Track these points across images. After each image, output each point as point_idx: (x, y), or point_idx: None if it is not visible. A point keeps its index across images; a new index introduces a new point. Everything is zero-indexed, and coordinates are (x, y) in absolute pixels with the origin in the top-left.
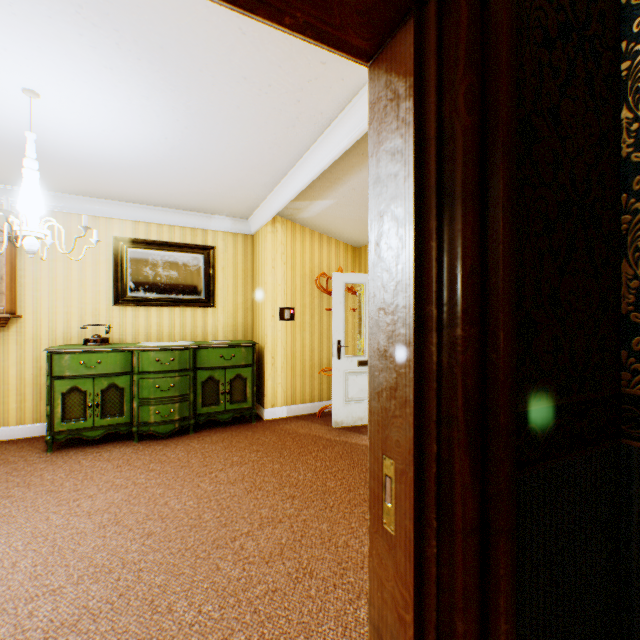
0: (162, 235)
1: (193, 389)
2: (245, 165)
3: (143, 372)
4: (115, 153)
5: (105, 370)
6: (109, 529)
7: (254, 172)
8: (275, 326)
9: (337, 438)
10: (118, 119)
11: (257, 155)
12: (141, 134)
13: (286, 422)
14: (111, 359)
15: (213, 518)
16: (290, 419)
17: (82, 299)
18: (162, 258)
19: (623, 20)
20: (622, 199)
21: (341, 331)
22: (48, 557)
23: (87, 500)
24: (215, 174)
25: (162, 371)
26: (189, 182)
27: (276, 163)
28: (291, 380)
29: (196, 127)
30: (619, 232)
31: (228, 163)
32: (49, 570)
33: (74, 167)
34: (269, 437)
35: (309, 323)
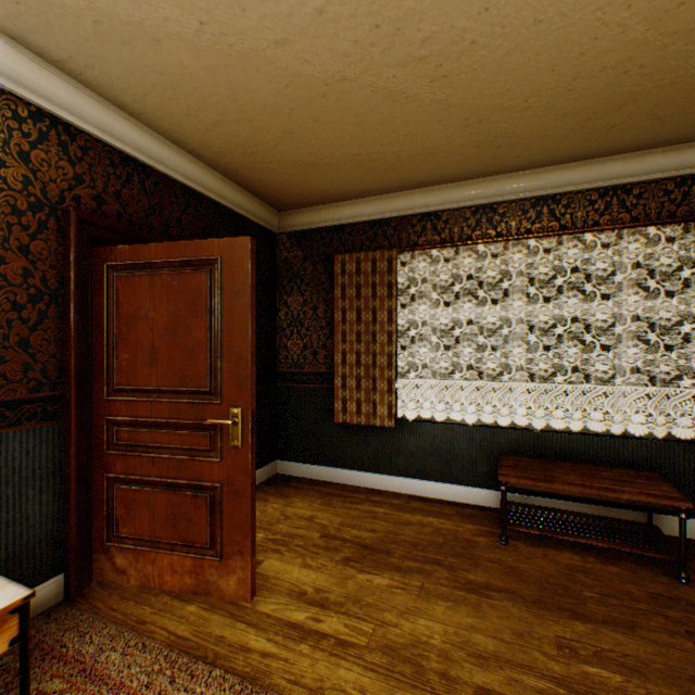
0: None
1: None
2: None
3: None
4: None
5: None
6: None
7: None
8: None
9: None
10: None
11: None
12: None
13: None
14: None
15: None
16: None
17: None
18: None
19: (278, 268)
20: (277, 317)
21: None
22: None
23: None
24: None
25: None
26: None
27: None
28: None
29: None
30: (277, 326)
31: None
32: None
33: None
34: None
35: None
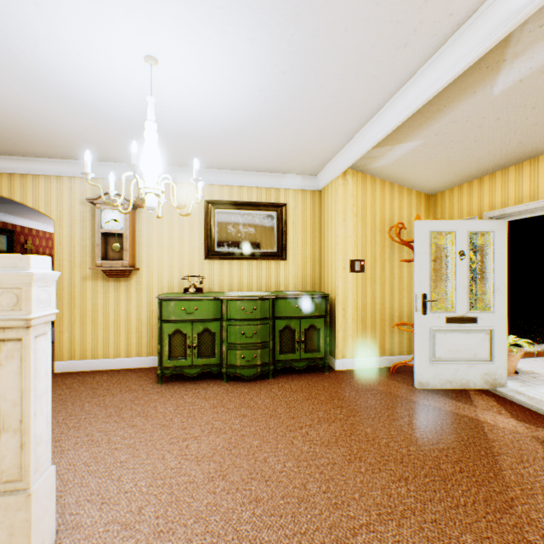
0: (242, 196)
1: (272, 337)
2: (331, 111)
3: (230, 319)
4: (212, 117)
5: (200, 316)
6: (217, 483)
7: (338, 119)
8: (345, 278)
9: (425, 402)
10: (220, 75)
11: (348, 96)
12: (238, 90)
13: (359, 375)
14: (205, 306)
15: (319, 492)
16: (362, 372)
17: (181, 254)
18: (242, 216)
19: None
20: None
21: (426, 284)
22: (167, 508)
23: (193, 442)
24: (298, 127)
25: (246, 319)
26: (271, 140)
27: (366, 103)
28: (361, 332)
29: (292, 70)
30: None
31: (314, 111)
32: (169, 527)
33: (178, 138)
34: (347, 391)
35: (379, 275)
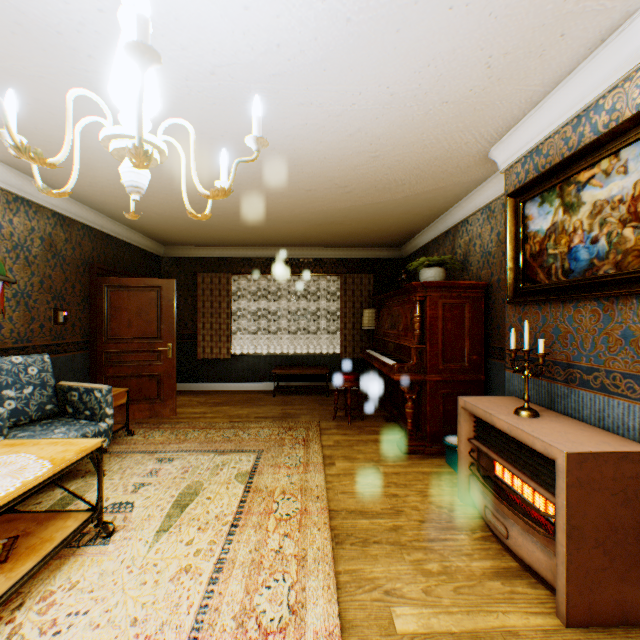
0: None
1: None
2: None
3: None
4: None
5: None
6: None
7: None
8: None
9: None
10: None
11: None
12: None
13: None
14: None
15: None
16: None
17: None
18: None
19: (163, 276)
20: None
21: None
22: None
23: None
24: None
25: None
26: None
27: None
28: None
29: None
30: None
31: None
32: None
33: None
34: None
35: None
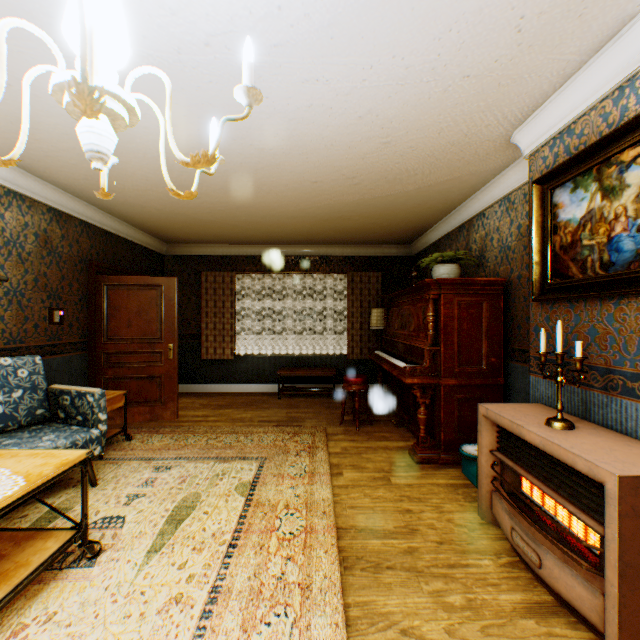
0: None
1: None
2: None
3: None
4: None
5: None
6: None
7: None
8: None
9: None
10: None
11: None
12: None
13: None
14: None
15: None
16: None
17: None
18: None
19: (166, 275)
20: None
21: None
22: None
23: None
24: None
25: None
26: None
27: None
28: None
29: None
30: None
31: None
32: None
33: None
34: None
35: None
